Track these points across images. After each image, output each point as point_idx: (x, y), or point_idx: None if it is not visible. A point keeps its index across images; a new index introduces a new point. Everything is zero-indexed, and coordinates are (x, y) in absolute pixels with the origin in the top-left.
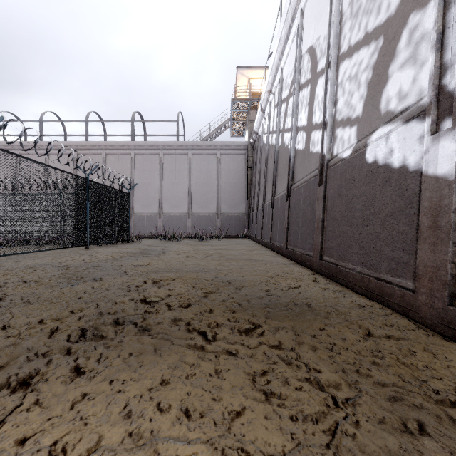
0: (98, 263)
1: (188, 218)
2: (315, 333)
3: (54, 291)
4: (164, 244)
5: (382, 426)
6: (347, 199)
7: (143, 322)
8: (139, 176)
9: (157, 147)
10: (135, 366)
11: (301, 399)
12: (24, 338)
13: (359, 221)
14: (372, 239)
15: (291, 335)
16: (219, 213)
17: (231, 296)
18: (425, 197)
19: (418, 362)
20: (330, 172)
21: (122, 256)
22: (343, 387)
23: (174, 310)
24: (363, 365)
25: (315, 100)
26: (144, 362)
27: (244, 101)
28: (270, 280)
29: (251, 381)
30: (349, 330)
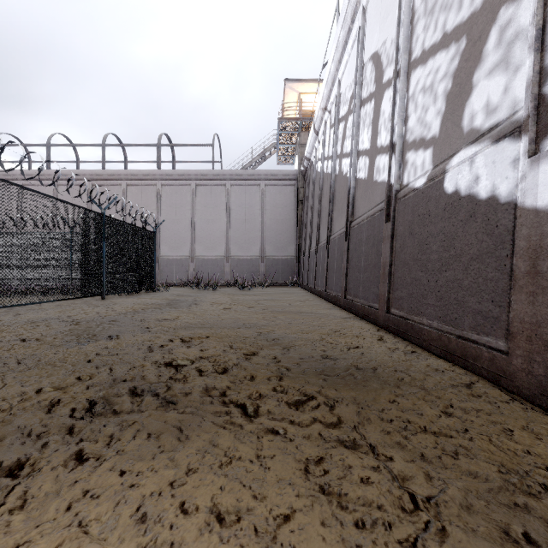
0: (115, 317)
1: (226, 262)
2: (384, 407)
3: (59, 351)
4: (196, 293)
5: (476, 535)
6: (420, 238)
7: (167, 392)
8: (166, 211)
9: (188, 177)
10: (154, 451)
11: (368, 497)
12: (16, 413)
13: (436, 266)
14: (452, 287)
15: (354, 410)
16: (264, 256)
17: (278, 359)
18: (520, 235)
19: (517, 445)
20: (399, 206)
21: (145, 308)
22: (422, 481)
23: (206, 376)
24: (446, 450)
25: (381, 118)
26: (167, 445)
27: (293, 121)
28: (325, 338)
29: (304, 472)
30: (426, 402)
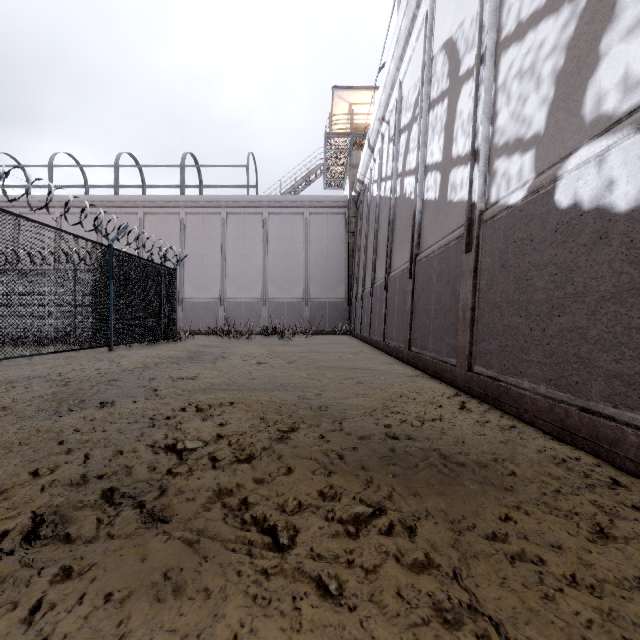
0: (119, 374)
1: (262, 306)
2: (495, 531)
3: (24, 427)
4: (226, 343)
5: None
6: (518, 271)
7: (158, 500)
8: (192, 245)
9: (217, 204)
10: (106, 637)
11: None
12: None
13: (543, 309)
14: (570, 339)
15: (448, 536)
16: (308, 298)
17: (326, 439)
18: None
19: None
20: (485, 230)
21: (159, 362)
22: None
23: (221, 470)
24: (629, 635)
25: (457, 120)
26: (133, 621)
27: (343, 136)
28: (389, 405)
29: None
30: (558, 520)
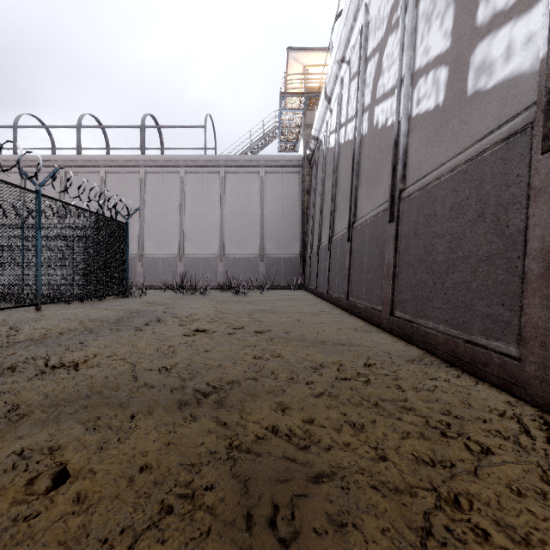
0: None
1: (219, 261)
2: None
3: None
4: (177, 299)
5: None
6: None
7: None
8: (151, 203)
9: (176, 163)
10: None
11: None
12: None
13: None
14: None
15: None
16: (263, 254)
17: None
18: None
19: None
20: None
21: (69, 329)
22: None
23: None
24: None
25: None
26: None
27: (297, 95)
28: (452, 498)
29: None
30: None
